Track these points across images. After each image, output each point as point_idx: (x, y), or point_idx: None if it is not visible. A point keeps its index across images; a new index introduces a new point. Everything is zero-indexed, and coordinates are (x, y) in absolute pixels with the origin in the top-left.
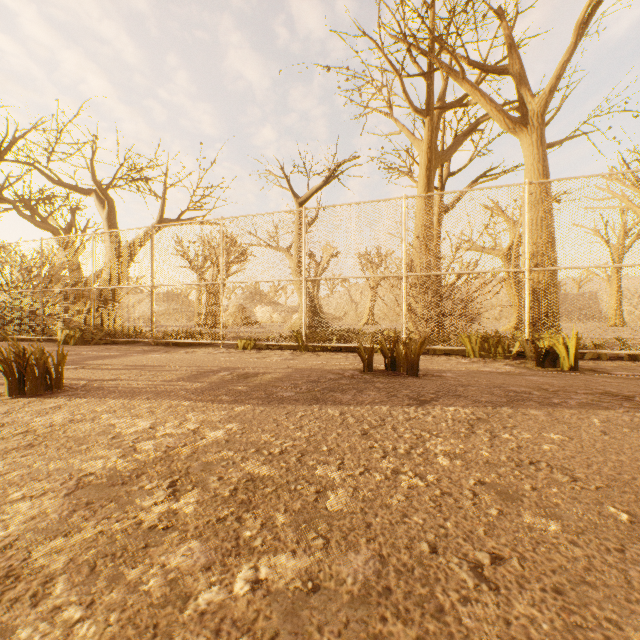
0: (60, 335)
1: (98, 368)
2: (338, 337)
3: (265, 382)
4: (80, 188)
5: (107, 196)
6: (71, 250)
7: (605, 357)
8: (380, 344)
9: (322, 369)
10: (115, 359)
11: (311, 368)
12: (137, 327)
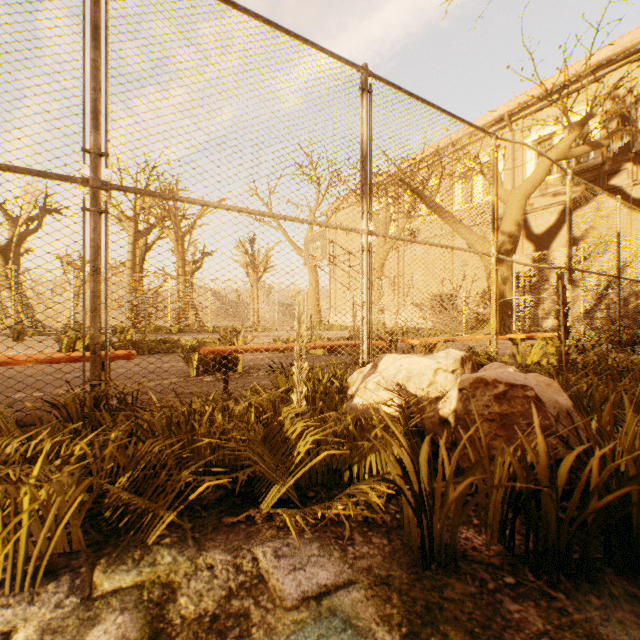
0: None
1: None
2: None
3: None
4: None
5: None
6: None
7: (193, 332)
8: (120, 328)
9: None
10: None
11: None
12: None
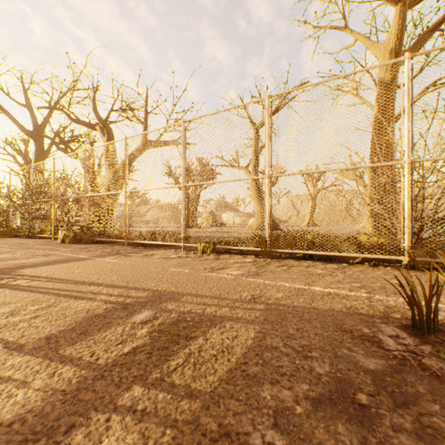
0: (60, 235)
1: (7, 284)
2: (309, 243)
3: (202, 384)
4: (91, 124)
5: (106, 126)
6: (92, 172)
7: None
8: None
9: (316, 311)
10: (61, 265)
11: (293, 305)
12: (115, 229)
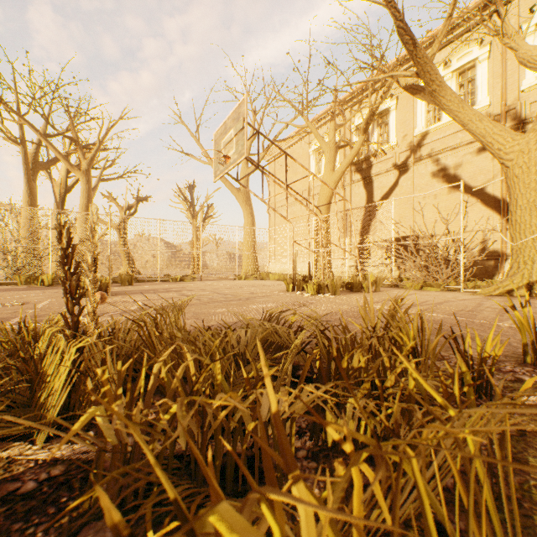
0: None
1: None
2: None
3: None
4: None
5: None
6: None
7: None
8: None
9: None
10: None
11: None
12: None
